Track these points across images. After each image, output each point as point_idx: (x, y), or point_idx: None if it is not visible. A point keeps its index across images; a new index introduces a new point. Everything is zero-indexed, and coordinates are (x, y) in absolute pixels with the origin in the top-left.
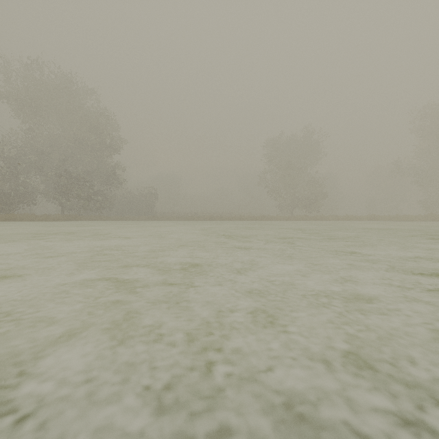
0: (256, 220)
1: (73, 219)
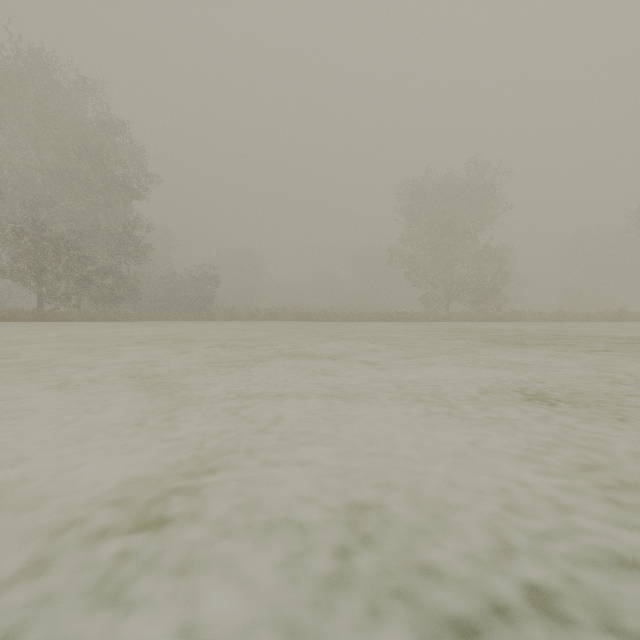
0: (391, 320)
1: (46, 317)
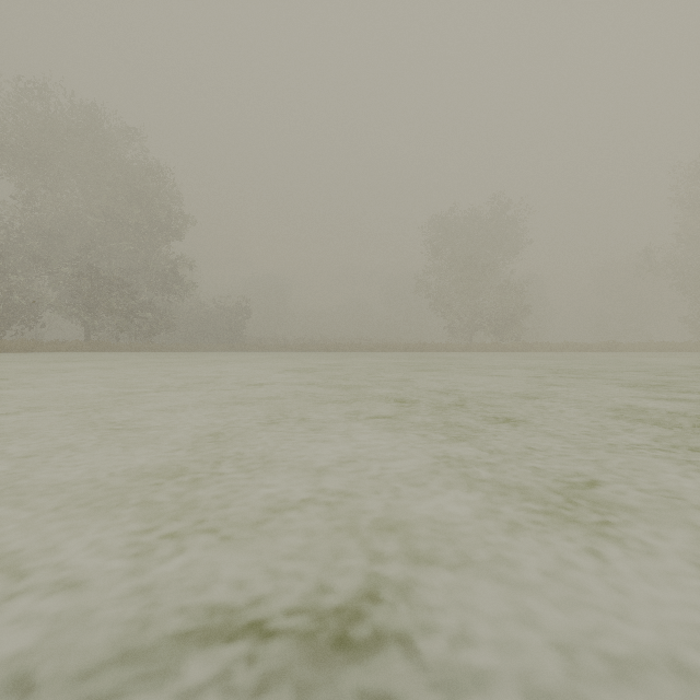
0: (413, 351)
1: (103, 348)
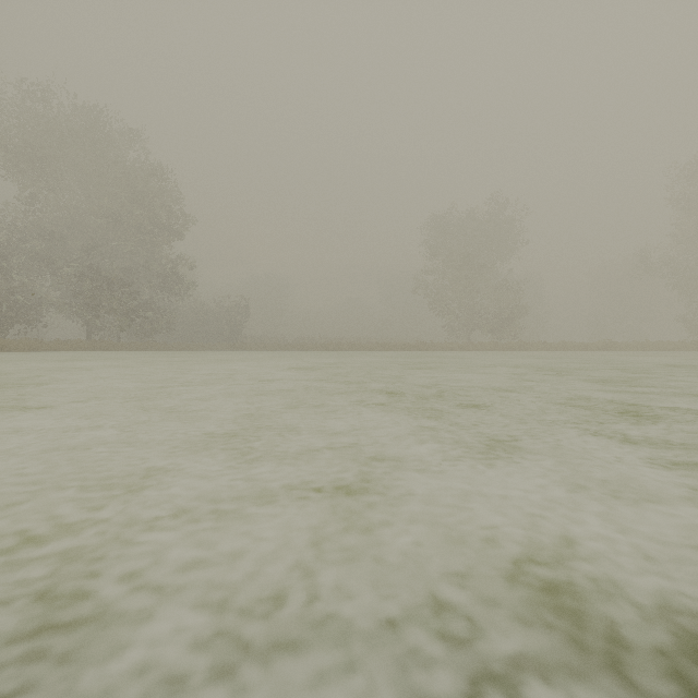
0: (411, 350)
1: (105, 347)
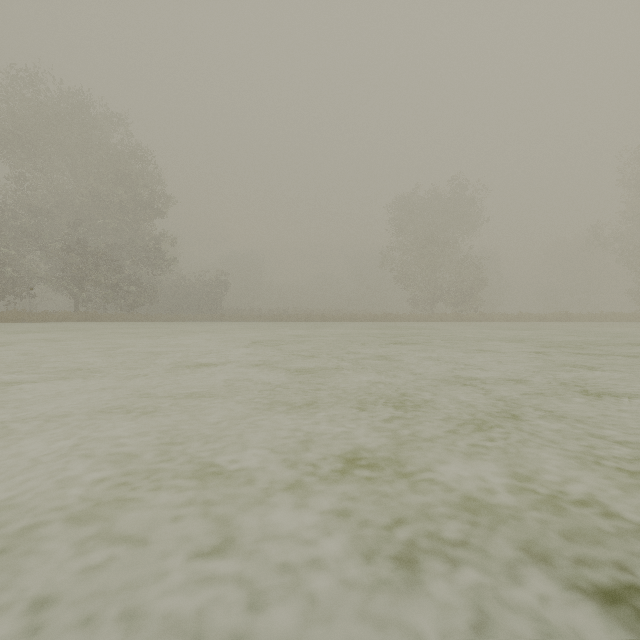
0: (379, 321)
1: (90, 318)
